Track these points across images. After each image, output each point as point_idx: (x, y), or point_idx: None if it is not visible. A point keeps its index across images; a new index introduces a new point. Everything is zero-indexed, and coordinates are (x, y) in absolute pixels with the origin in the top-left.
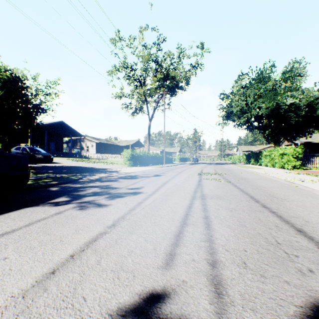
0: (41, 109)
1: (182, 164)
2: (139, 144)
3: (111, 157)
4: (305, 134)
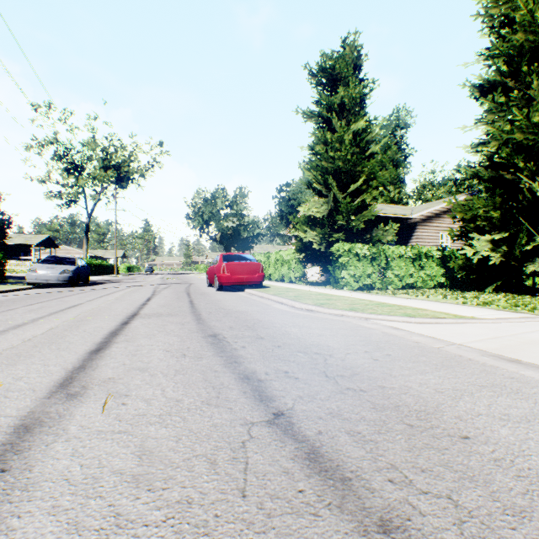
0: (10, 221)
1: (137, 275)
2: (50, 243)
3: (10, 265)
4: (250, 248)
